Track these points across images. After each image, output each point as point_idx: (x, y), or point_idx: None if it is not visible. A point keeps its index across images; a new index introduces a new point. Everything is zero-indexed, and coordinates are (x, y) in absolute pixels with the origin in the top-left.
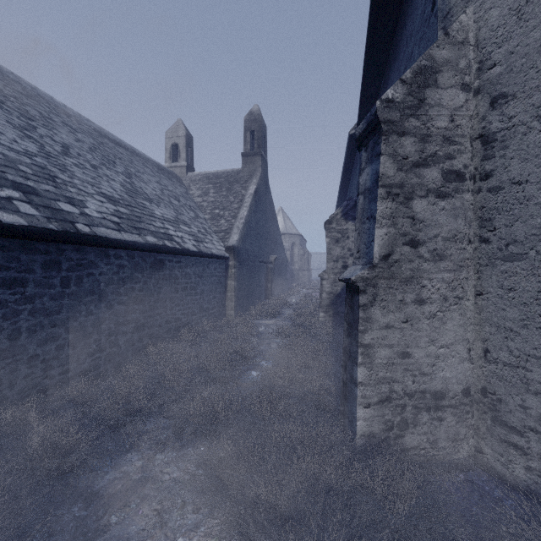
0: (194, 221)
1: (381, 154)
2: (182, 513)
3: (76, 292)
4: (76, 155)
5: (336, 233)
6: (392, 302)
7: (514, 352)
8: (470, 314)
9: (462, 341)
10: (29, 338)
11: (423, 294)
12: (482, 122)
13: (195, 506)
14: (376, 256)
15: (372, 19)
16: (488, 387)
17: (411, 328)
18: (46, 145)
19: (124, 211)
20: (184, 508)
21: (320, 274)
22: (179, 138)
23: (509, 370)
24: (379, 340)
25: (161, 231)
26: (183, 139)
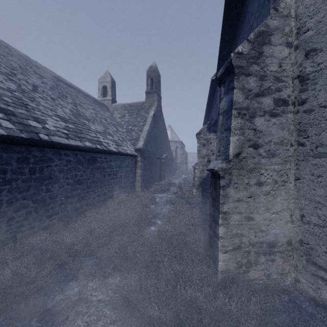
0: (116, 133)
1: (234, 88)
2: (103, 324)
3: (39, 177)
4: (41, 92)
5: (203, 140)
6: (241, 184)
7: (321, 217)
8: (292, 192)
9: (287, 209)
10: (8, 207)
11: (262, 179)
12: (299, 68)
13: (112, 319)
14: (231, 154)
15: (226, 5)
16: (303, 239)
17: (253, 201)
18: (22, 85)
19: (71, 126)
20: (105, 321)
21: (194, 165)
22: (107, 82)
23: (318, 229)
24: (233, 209)
25: (95, 139)
26: (109, 83)
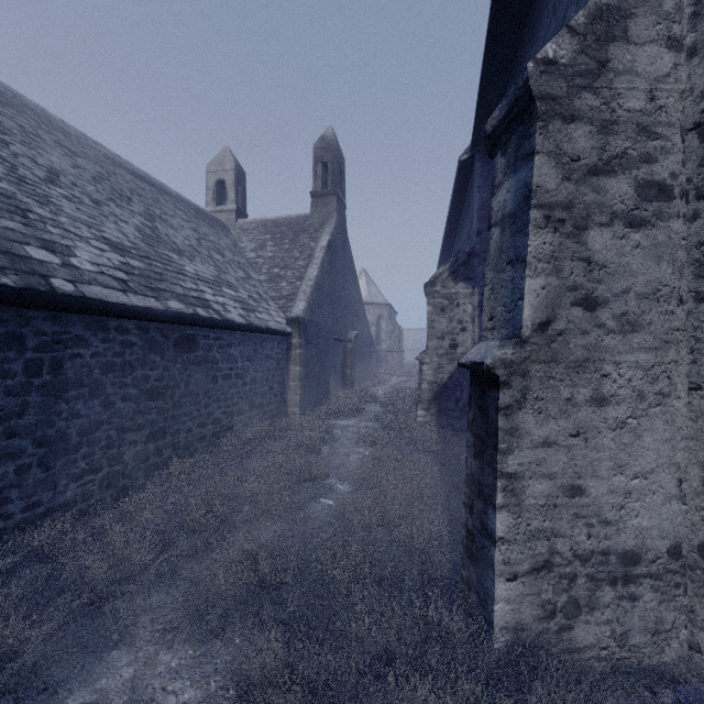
0: (244, 283)
1: (536, 152)
2: None
3: (52, 384)
4: (69, 185)
5: (442, 299)
6: (554, 401)
7: None
8: (681, 422)
9: (669, 466)
10: None
11: (605, 388)
12: (700, 103)
13: None
14: (527, 324)
15: None
16: None
17: (584, 445)
18: (21, 168)
19: (137, 265)
20: None
21: (419, 356)
22: (226, 172)
23: None
24: (531, 466)
25: (193, 294)
26: (231, 173)
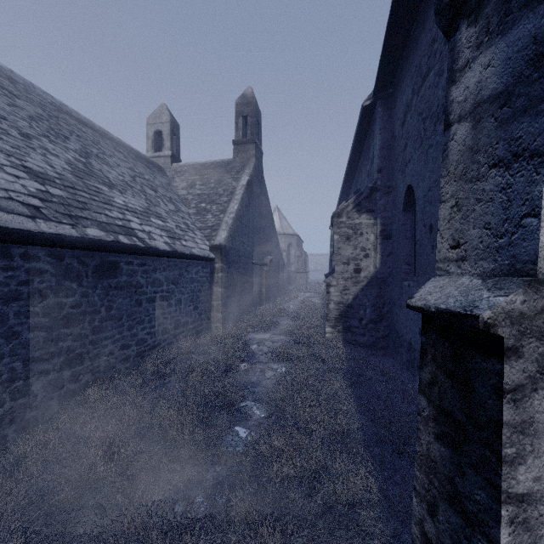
0: (173, 215)
1: None
2: None
3: None
4: None
5: (347, 229)
6: None
7: None
8: None
9: None
10: None
11: None
12: None
13: None
14: None
15: None
16: None
17: None
18: None
19: (58, 193)
20: None
21: (327, 279)
22: (163, 124)
23: None
24: None
25: (118, 223)
26: (167, 125)
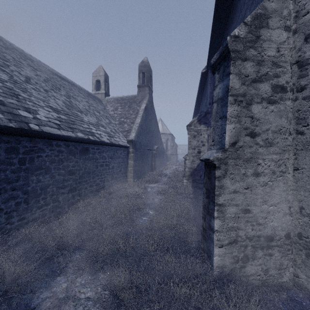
0: (108, 125)
1: (230, 73)
2: None
3: (29, 168)
4: (34, 83)
5: (194, 132)
6: (238, 175)
7: None
8: (290, 183)
9: (285, 201)
10: None
11: (259, 169)
12: (298, 53)
13: None
14: (227, 143)
15: None
16: (302, 233)
17: (250, 192)
18: (15, 76)
19: (64, 117)
20: None
21: (184, 156)
22: (100, 76)
23: None
24: (229, 201)
25: (87, 130)
26: (102, 77)
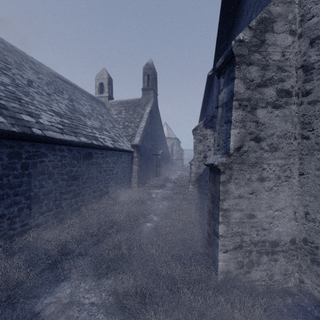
0: (112, 129)
1: (235, 77)
2: None
3: (32, 173)
4: (37, 87)
5: (200, 136)
6: (243, 179)
7: None
8: (295, 188)
9: (290, 206)
10: None
11: (264, 174)
12: (303, 57)
13: None
14: (232, 148)
15: None
16: (308, 238)
17: (255, 197)
18: (17, 80)
19: (66, 122)
20: None
21: (190, 161)
22: (104, 79)
23: None
24: (233, 206)
25: (91, 134)
26: (106, 80)
